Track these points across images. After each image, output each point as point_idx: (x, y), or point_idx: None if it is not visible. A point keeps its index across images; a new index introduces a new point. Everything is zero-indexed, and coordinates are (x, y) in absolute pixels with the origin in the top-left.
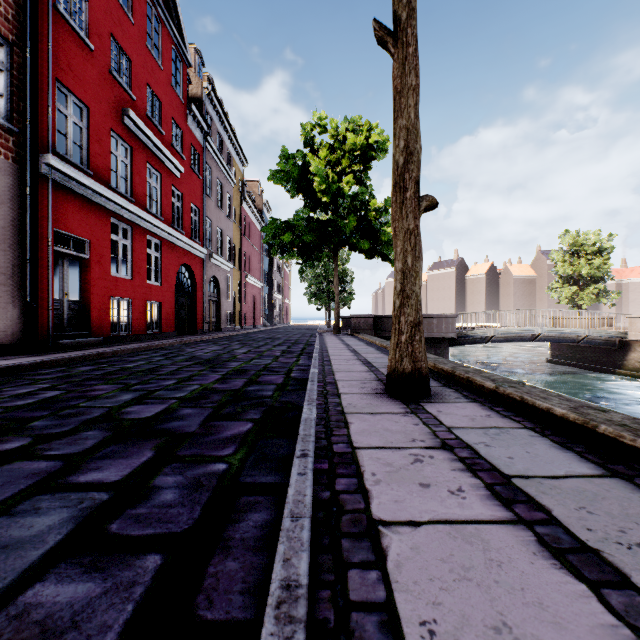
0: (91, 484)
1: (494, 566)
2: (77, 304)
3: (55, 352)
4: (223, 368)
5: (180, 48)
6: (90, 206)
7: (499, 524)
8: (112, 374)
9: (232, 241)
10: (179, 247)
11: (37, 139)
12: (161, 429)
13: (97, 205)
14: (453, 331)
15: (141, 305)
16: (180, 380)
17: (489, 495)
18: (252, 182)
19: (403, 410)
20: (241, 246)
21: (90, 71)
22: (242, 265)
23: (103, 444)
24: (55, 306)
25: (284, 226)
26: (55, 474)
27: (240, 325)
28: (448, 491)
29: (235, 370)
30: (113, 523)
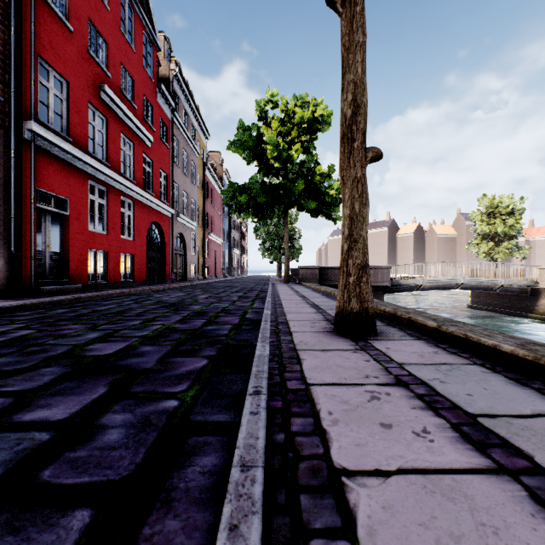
0: (35, 423)
1: (489, 534)
2: (58, 255)
3: (37, 297)
4: (185, 310)
5: (150, 34)
6: (70, 169)
7: (479, 474)
8: (84, 315)
9: (196, 203)
10: (150, 207)
11: (21, 108)
12: (119, 365)
13: (76, 168)
14: (387, 280)
15: (116, 257)
16: (145, 321)
17: (458, 437)
18: (214, 153)
19: (353, 347)
20: (204, 208)
21: (70, 50)
22: (205, 224)
23: (59, 380)
24: (38, 256)
25: (241, 189)
26: (1, 412)
27: (203, 276)
28: (413, 432)
29: (196, 312)
30: (46, 469)
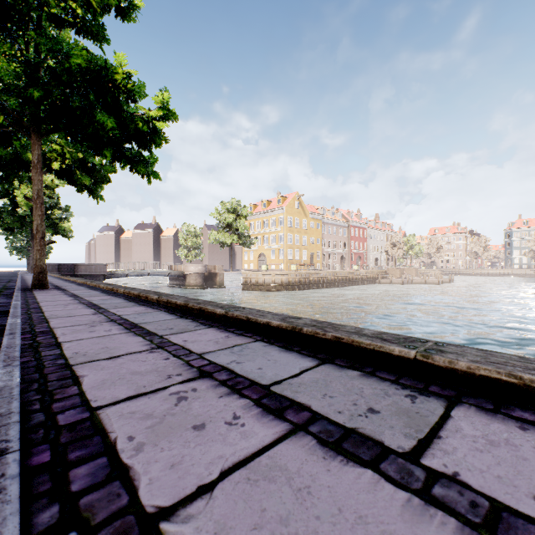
0: None
1: None
2: None
3: None
4: None
5: None
6: None
7: None
8: None
9: None
10: None
11: None
12: None
13: None
14: (105, 271)
15: None
16: None
17: None
18: None
19: None
20: None
21: None
22: None
23: None
24: None
25: None
26: None
27: None
28: None
29: None
30: None
